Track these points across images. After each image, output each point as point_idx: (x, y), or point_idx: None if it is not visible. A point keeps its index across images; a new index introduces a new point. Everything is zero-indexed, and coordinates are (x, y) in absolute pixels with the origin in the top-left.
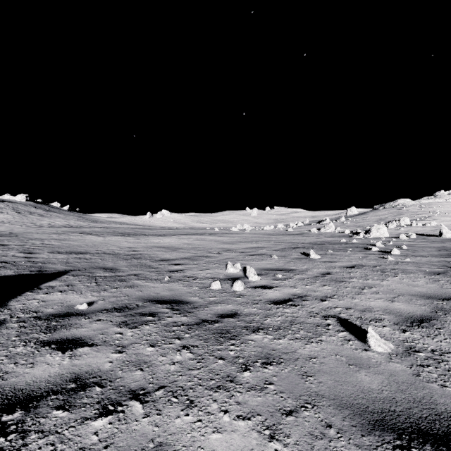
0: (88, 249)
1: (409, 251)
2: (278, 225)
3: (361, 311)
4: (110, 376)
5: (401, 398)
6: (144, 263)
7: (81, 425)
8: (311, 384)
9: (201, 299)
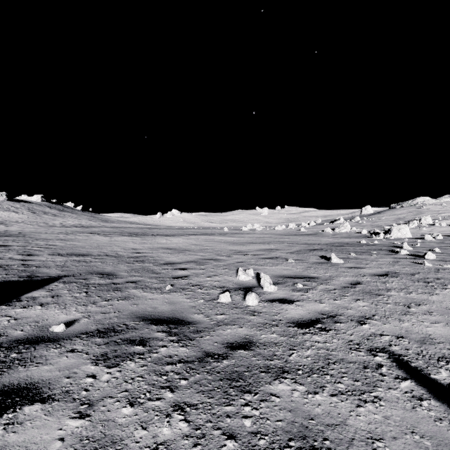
0: (91, 251)
1: (444, 255)
2: (290, 225)
3: (420, 343)
4: None
5: None
6: (147, 267)
7: None
8: None
9: (207, 317)
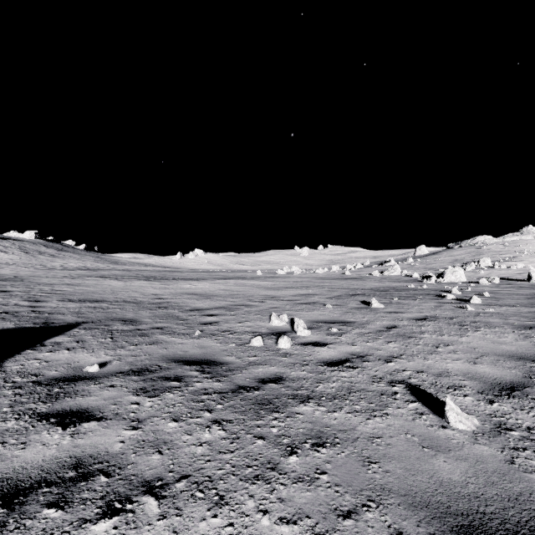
0: (105, 297)
1: (492, 300)
2: (333, 268)
3: (436, 376)
4: (120, 461)
5: (492, 494)
6: (172, 313)
7: (77, 530)
8: (375, 474)
9: (239, 359)
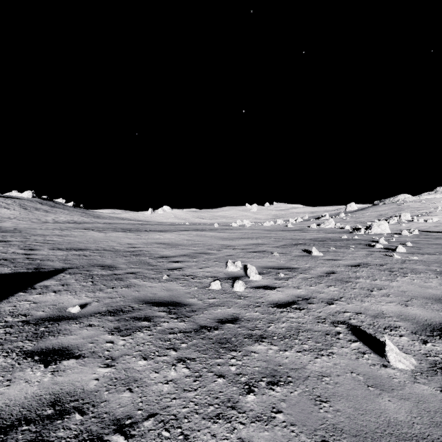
0: (88, 246)
1: (414, 249)
2: (278, 221)
3: (373, 317)
4: (93, 399)
5: (437, 435)
6: (143, 260)
7: None
8: (326, 413)
9: (200, 300)
